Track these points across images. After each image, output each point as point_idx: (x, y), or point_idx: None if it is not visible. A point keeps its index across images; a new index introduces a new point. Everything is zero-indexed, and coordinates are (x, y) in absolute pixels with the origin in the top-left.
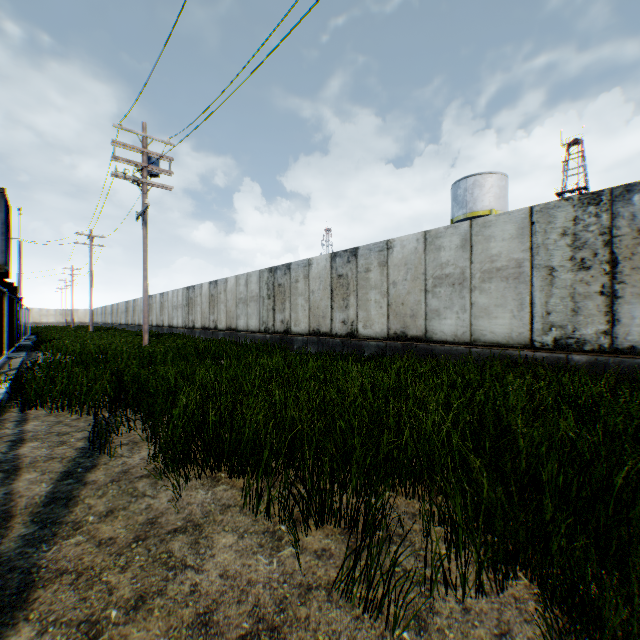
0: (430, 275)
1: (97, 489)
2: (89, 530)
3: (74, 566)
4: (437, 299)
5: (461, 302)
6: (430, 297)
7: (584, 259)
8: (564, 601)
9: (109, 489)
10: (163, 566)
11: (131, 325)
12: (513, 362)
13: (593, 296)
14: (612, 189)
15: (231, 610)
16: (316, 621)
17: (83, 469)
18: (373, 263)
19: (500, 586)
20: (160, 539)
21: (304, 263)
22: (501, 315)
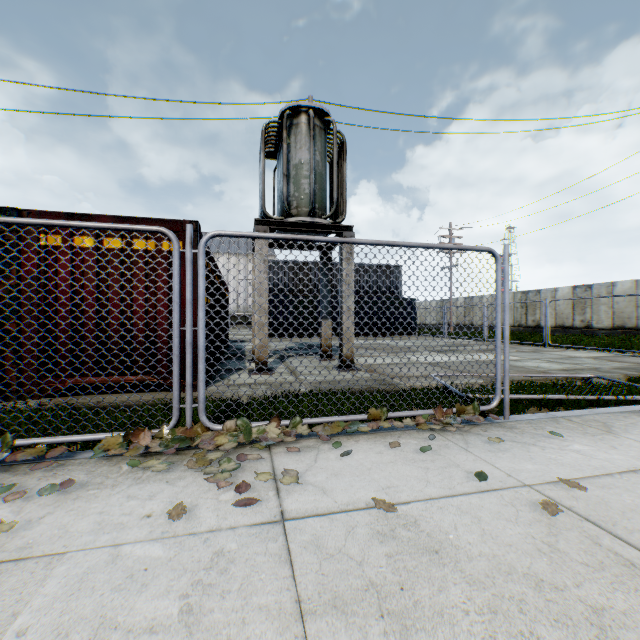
0: (638, 299)
1: None
2: None
3: None
4: None
5: None
6: (638, 310)
7: None
8: None
9: None
10: None
11: None
12: None
13: None
14: None
15: None
16: None
17: None
18: (601, 292)
19: None
20: None
21: (551, 290)
22: None
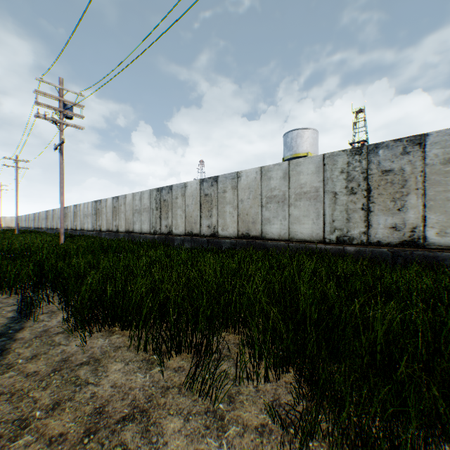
0: (264, 196)
1: (25, 343)
2: (19, 368)
3: (9, 390)
4: (268, 211)
5: (283, 213)
6: (264, 210)
7: (353, 188)
8: (307, 379)
9: (34, 342)
10: (73, 384)
11: (50, 229)
12: (314, 252)
13: (358, 210)
14: (368, 146)
15: (117, 404)
16: (170, 404)
17: (13, 331)
18: (228, 187)
19: (278, 376)
20: (71, 369)
21: (182, 185)
22: (307, 222)
